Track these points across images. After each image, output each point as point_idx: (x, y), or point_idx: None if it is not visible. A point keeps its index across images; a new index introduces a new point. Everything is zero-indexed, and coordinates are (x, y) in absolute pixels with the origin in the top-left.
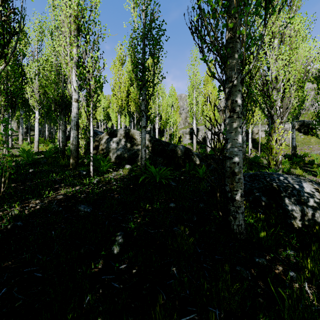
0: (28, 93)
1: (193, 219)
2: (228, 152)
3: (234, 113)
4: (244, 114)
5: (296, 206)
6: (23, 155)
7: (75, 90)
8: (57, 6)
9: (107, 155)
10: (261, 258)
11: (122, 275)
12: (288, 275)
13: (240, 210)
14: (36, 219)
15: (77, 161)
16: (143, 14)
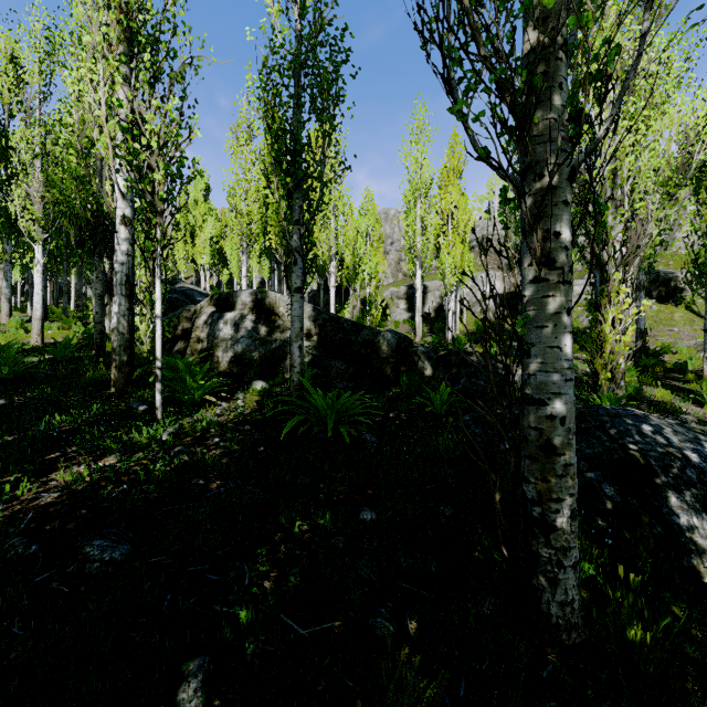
0: (16, 202)
1: (428, 568)
2: (531, 383)
3: (552, 269)
4: None
5: (700, 516)
6: None
7: (123, 196)
8: None
9: (210, 355)
10: None
11: None
12: None
13: (568, 559)
14: None
15: (128, 375)
16: (295, 11)
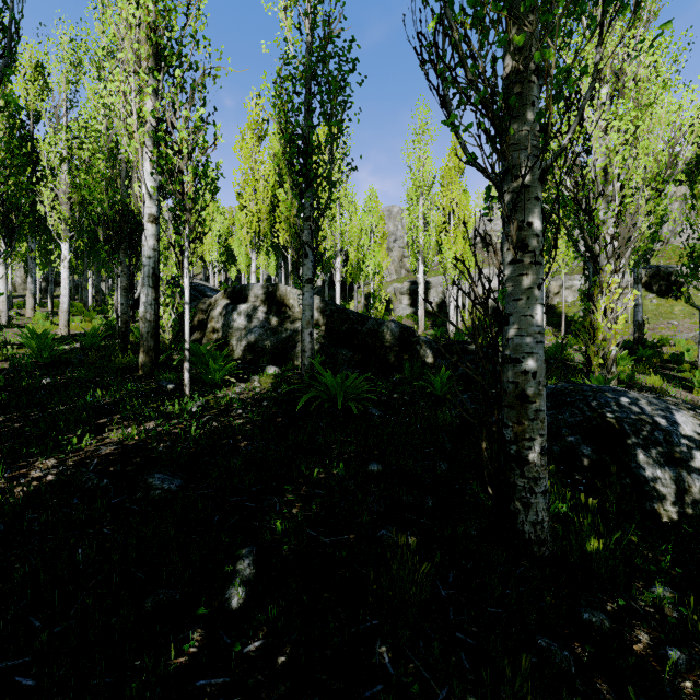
0: (45, 202)
1: (426, 504)
2: (509, 346)
3: (525, 252)
4: None
5: (663, 469)
6: (29, 344)
7: (150, 196)
8: (110, 3)
9: (225, 344)
10: (597, 611)
11: (250, 673)
12: (665, 659)
13: (539, 487)
14: (40, 513)
15: (155, 359)
16: (306, 24)
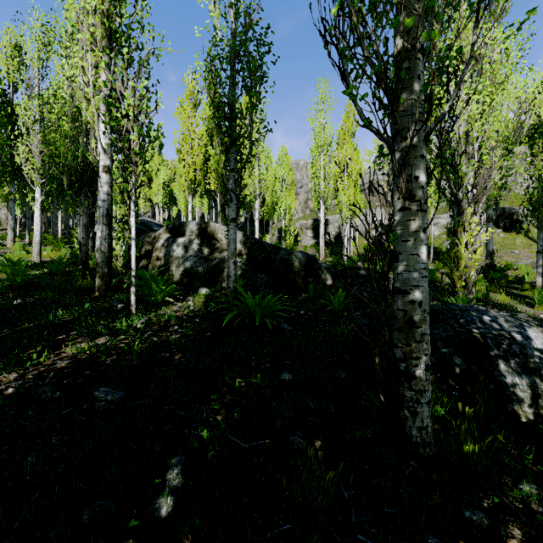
0: (21, 155)
1: (329, 409)
2: (399, 279)
3: (413, 201)
4: None
5: (520, 376)
6: (5, 270)
7: (104, 151)
8: None
9: (166, 269)
10: (476, 510)
11: None
12: None
13: (424, 398)
14: None
15: (108, 283)
16: (231, 14)
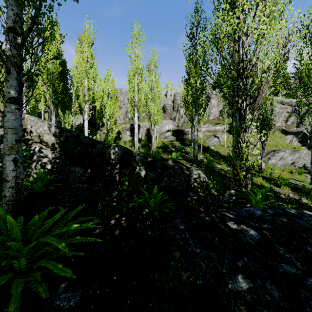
0: None
1: None
2: None
3: None
4: (196, 109)
5: None
6: None
7: None
8: None
9: None
10: None
11: None
12: None
13: None
14: None
15: None
16: None
